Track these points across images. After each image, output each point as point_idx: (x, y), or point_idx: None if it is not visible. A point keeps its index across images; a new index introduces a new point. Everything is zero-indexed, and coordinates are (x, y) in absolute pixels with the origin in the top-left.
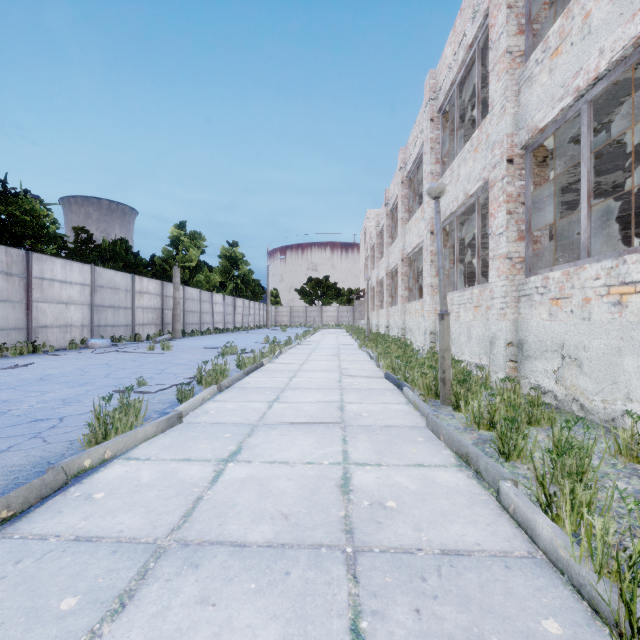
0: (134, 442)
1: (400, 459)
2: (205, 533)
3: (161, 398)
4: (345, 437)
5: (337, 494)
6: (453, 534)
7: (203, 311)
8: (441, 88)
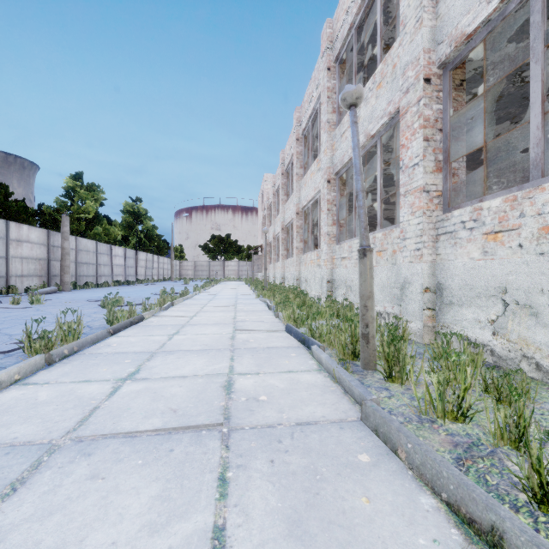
0: None
1: None
2: None
3: None
4: (225, 469)
5: None
6: None
7: (100, 263)
8: (338, 35)
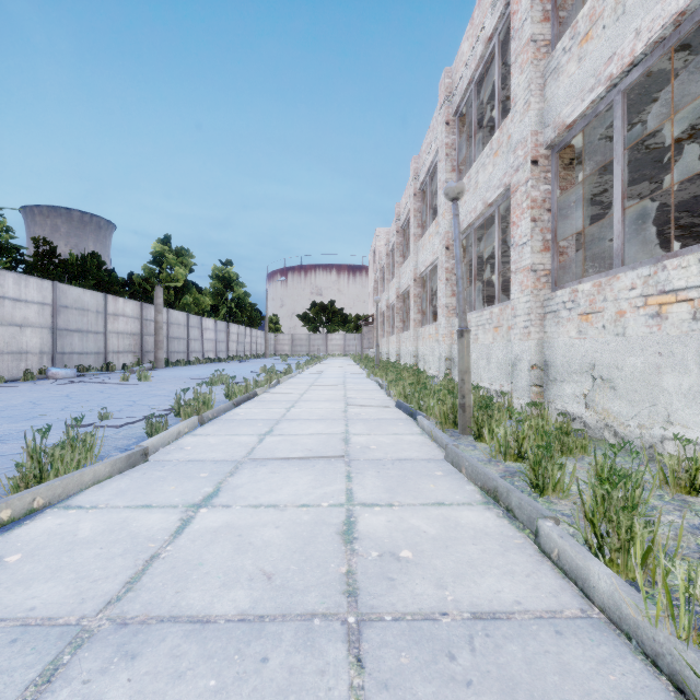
0: (78, 486)
1: (416, 497)
2: (154, 605)
3: (127, 433)
4: (350, 473)
5: (338, 544)
6: (486, 590)
7: (191, 338)
8: (457, 88)
